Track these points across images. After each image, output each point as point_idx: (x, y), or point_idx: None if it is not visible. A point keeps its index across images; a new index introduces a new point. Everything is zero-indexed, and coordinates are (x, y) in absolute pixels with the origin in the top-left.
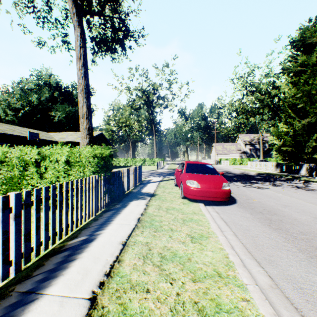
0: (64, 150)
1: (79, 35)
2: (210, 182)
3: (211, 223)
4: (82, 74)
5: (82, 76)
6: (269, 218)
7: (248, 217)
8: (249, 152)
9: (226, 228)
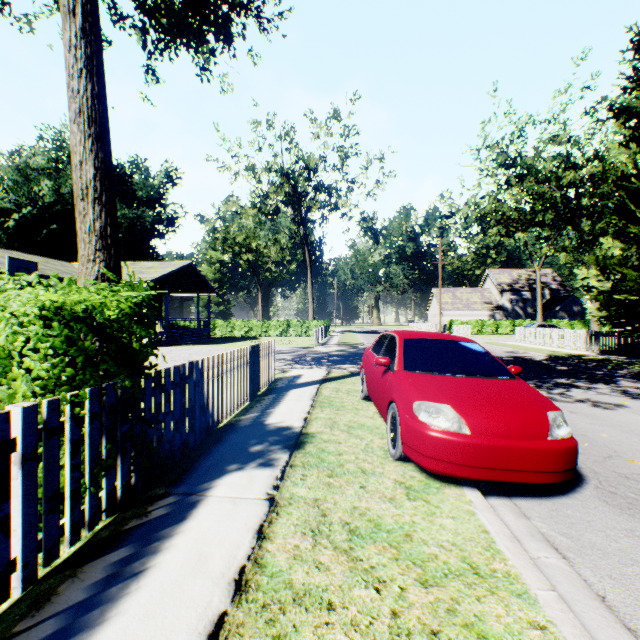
0: None
1: None
2: (503, 412)
3: None
4: (80, 62)
5: (81, 68)
6: None
7: None
8: (509, 308)
9: None
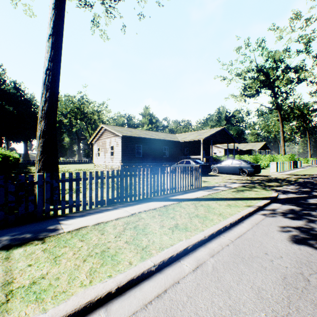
0: (283, 156)
1: (281, 125)
2: None
3: None
4: (282, 135)
5: (282, 135)
6: None
7: None
8: None
9: None
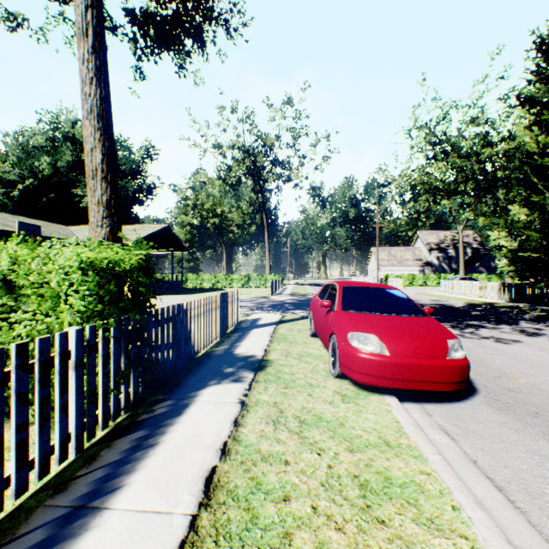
0: (5, 251)
1: None
2: (414, 339)
3: (466, 506)
4: (91, 72)
5: (92, 77)
6: None
7: None
8: (437, 264)
9: (519, 526)
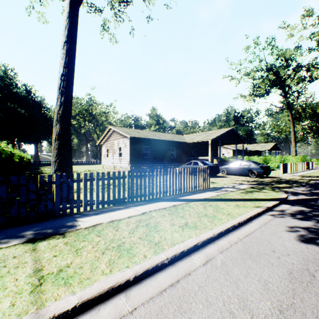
0: (294, 157)
1: (292, 125)
2: None
3: None
4: (293, 135)
5: (293, 136)
6: None
7: None
8: None
9: None
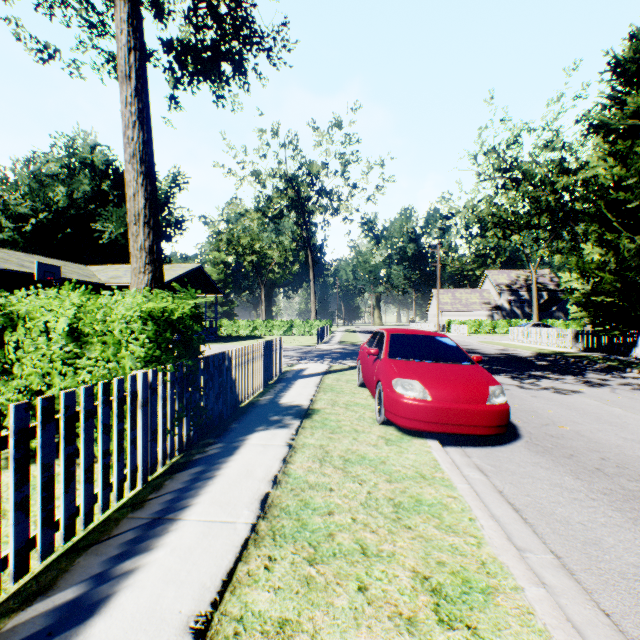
0: (68, 300)
1: (125, 19)
2: (456, 385)
3: (481, 518)
4: (134, 115)
5: (135, 120)
6: (635, 491)
7: (575, 489)
8: (507, 308)
9: (525, 533)
